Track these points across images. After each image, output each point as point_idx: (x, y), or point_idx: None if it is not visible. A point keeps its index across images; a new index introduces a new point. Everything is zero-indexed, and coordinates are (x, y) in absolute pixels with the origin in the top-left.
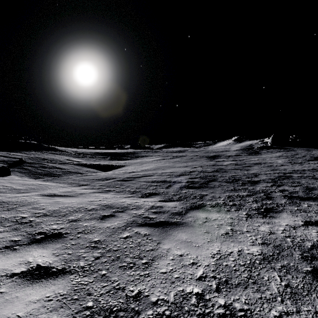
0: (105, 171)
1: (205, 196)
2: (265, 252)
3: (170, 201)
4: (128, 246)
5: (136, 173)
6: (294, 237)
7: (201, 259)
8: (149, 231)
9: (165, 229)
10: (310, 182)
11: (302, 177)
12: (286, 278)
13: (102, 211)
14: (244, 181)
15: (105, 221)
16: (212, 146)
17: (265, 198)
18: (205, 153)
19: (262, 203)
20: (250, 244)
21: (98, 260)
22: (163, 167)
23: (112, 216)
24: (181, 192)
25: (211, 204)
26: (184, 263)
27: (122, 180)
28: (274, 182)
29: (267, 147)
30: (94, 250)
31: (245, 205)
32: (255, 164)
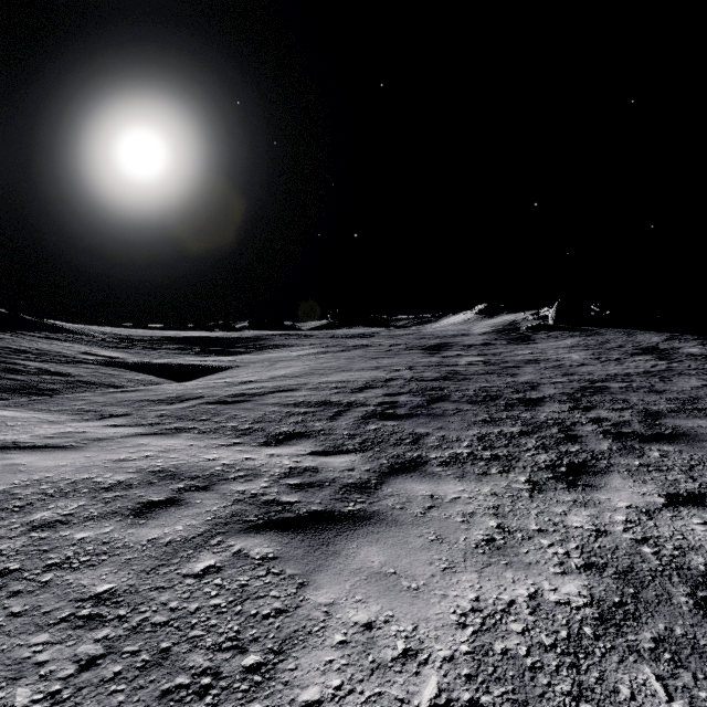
0: (180, 380)
1: (424, 436)
2: (600, 594)
3: (338, 454)
4: (207, 605)
5: (257, 385)
6: (659, 542)
7: (429, 636)
8: (276, 547)
9: (322, 537)
10: (649, 400)
11: (630, 390)
12: (679, 683)
13: (145, 491)
14: (510, 400)
15: (146, 521)
16: (433, 325)
17: (562, 438)
18: (418, 340)
19: (558, 451)
20: (556, 570)
21: (90, 671)
22: (324, 369)
23: (172, 505)
24: (365, 428)
25: (442, 459)
26: (379, 654)
27: (219, 402)
28: (574, 400)
29: (546, 327)
30: (84, 632)
31: (521, 459)
32: (527, 362)
